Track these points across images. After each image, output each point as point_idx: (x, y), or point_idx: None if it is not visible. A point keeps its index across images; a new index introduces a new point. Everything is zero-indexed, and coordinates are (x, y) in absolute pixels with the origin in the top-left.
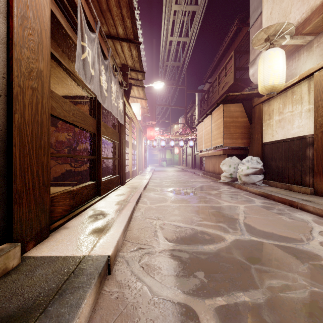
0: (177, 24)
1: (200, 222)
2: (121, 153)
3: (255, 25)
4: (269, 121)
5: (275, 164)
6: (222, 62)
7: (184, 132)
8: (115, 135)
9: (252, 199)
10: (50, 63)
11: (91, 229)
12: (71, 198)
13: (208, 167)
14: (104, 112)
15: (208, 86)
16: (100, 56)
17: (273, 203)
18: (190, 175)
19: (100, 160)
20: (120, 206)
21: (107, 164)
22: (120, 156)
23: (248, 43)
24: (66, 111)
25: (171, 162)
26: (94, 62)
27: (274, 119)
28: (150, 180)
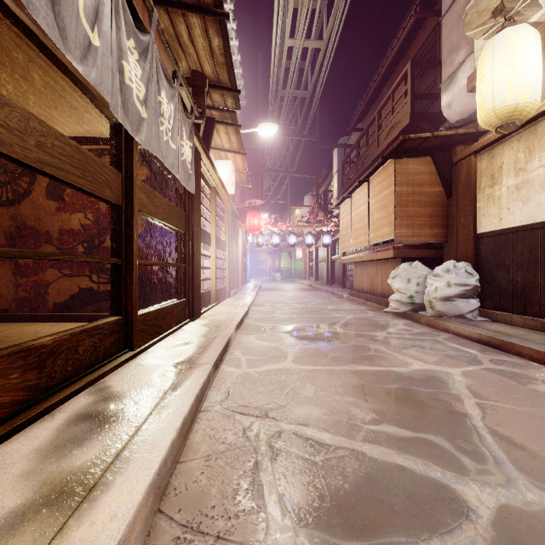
0: (303, 11)
1: (373, 429)
2: (190, 254)
3: (454, 9)
4: (491, 190)
5: (507, 276)
6: (383, 90)
7: (314, 219)
8: (177, 216)
9: (469, 351)
10: (22, 48)
11: (47, 485)
12: (32, 366)
13: (361, 283)
14: (156, 171)
15: (356, 136)
16: (123, 13)
17: (522, 364)
18: (326, 297)
19: (133, 268)
20: (171, 380)
21: (162, 277)
22: (189, 260)
23: (437, 48)
24: (9, 129)
25: (289, 274)
26: (99, 15)
27: (503, 185)
28: (251, 308)
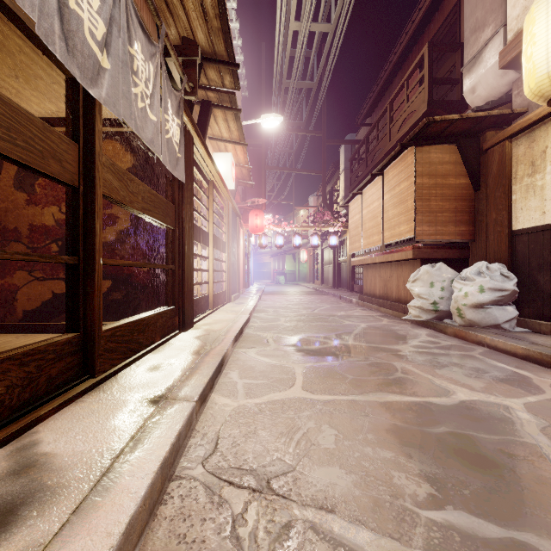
0: None
1: (435, 519)
2: (181, 253)
3: None
4: (531, 180)
5: None
6: (395, 81)
7: (320, 219)
8: (163, 208)
9: (519, 372)
10: None
11: None
12: None
13: (372, 287)
14: (142, 157)
15: (364, 132)
16: None
17: None
18: (333, 302)
19: (94, 269)
20: (131, 430)
21: (149, 281)
22: (179, 260)
23: (456, 29)
24: None
25: (294, 277)
26: None
27: (548, 173)
28: (253, 315)
